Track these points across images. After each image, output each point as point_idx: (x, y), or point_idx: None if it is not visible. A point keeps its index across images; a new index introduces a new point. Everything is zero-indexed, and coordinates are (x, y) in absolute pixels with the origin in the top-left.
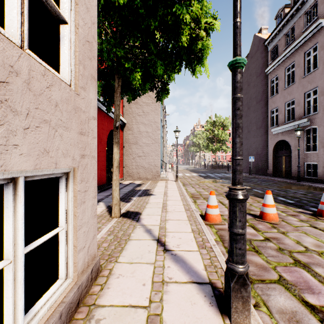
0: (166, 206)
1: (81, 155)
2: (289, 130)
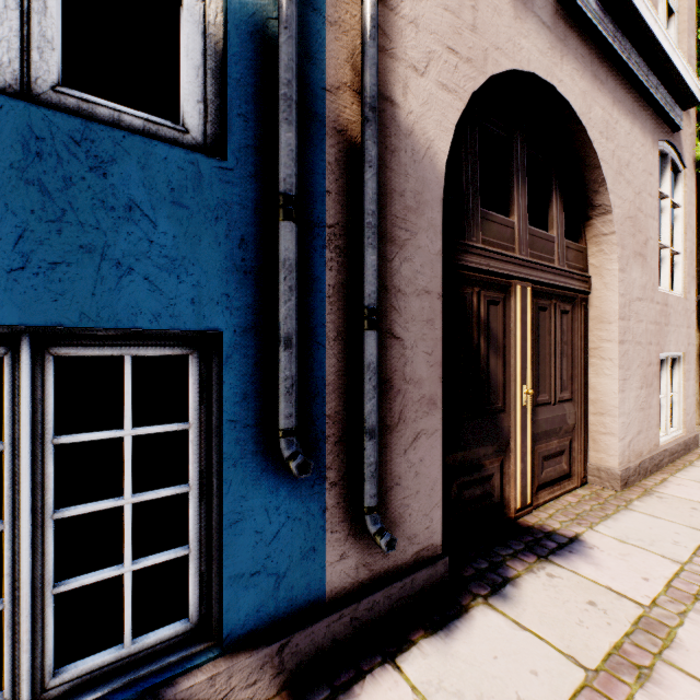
0: None
1: (687, 344)
2: None
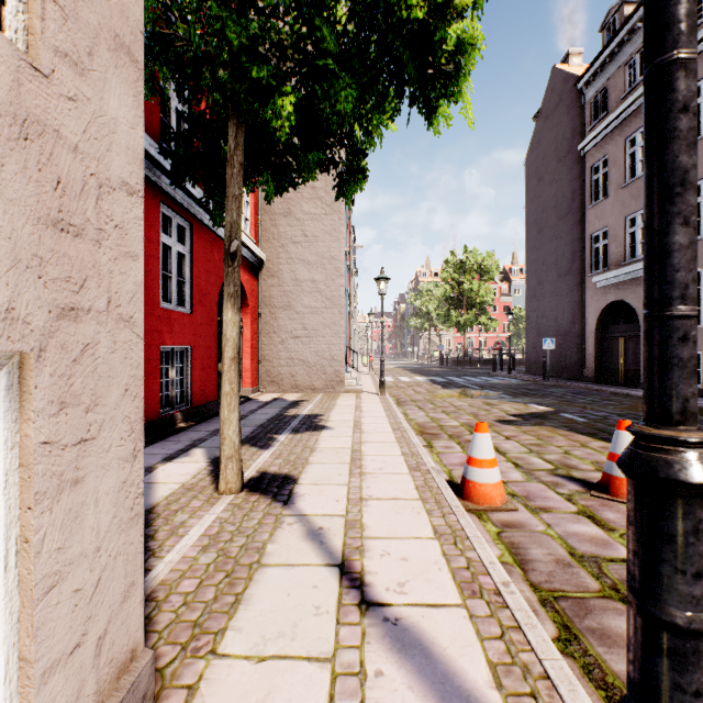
0: (360, 458)
1: (61, 309)
2: (634, 278)
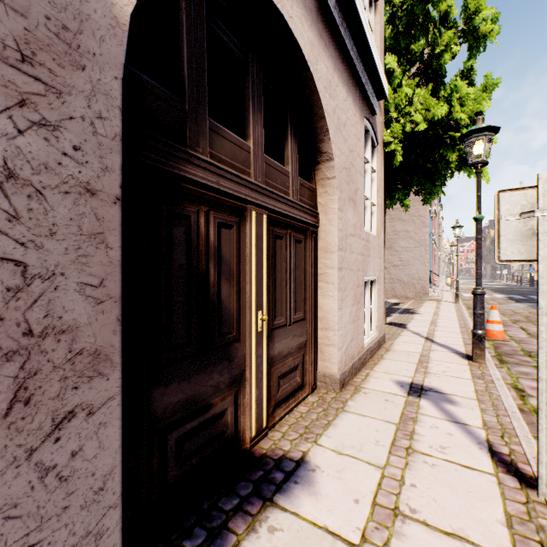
0: (435, 322)
1: (379, 270)
2: None
